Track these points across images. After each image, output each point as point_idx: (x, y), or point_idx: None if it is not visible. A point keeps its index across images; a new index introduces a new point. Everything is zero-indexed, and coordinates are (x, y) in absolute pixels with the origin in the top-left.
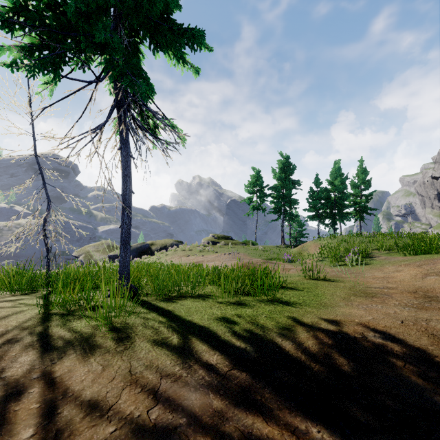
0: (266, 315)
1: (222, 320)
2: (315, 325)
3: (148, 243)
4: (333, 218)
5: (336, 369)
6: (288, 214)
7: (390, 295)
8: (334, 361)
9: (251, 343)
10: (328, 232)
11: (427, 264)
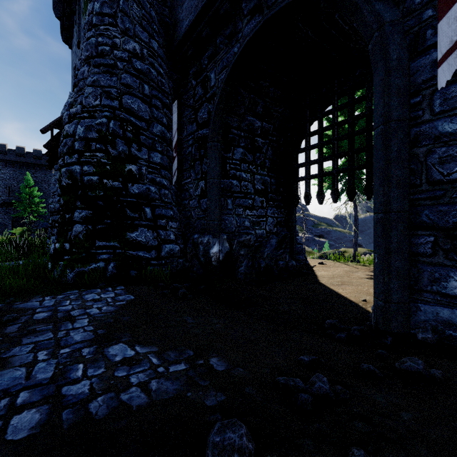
0: None
1: None
2: None
3: (340, 251)
4: None
5: None
6: None
7: None
8: None
9: None
10: None
11: None
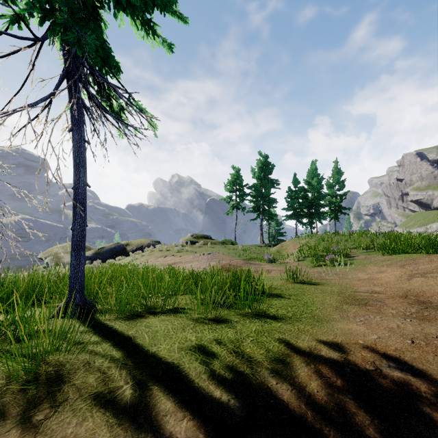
0: (252, 339)
1: (197, 350)
2: (315, 352)
3: (122, 244)
4: (310, 217)
5: (359, 436)
6: (267, 213)
7: (383, 302)
8: (352, 420)
9: (236, 391)
10: (306, 231)
11: (410, 264)
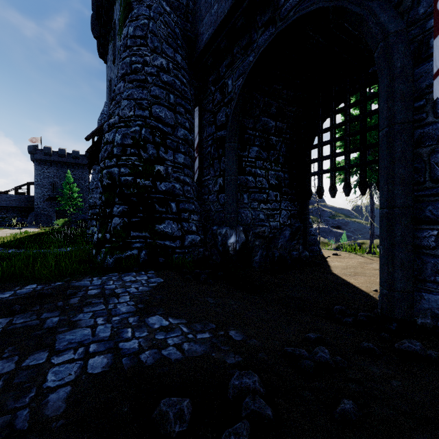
0: None
1: None
2: None
3: (358, 242)
4: None
5: None
6: None
7: None
8: None
9: None
10: None
11: None
